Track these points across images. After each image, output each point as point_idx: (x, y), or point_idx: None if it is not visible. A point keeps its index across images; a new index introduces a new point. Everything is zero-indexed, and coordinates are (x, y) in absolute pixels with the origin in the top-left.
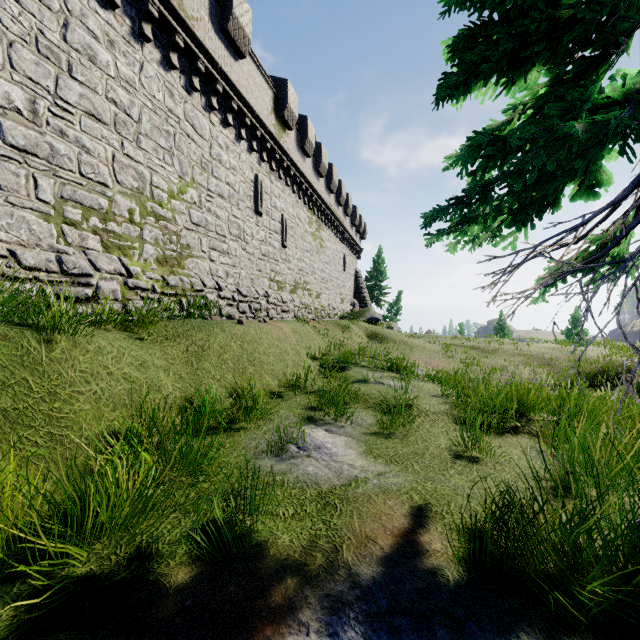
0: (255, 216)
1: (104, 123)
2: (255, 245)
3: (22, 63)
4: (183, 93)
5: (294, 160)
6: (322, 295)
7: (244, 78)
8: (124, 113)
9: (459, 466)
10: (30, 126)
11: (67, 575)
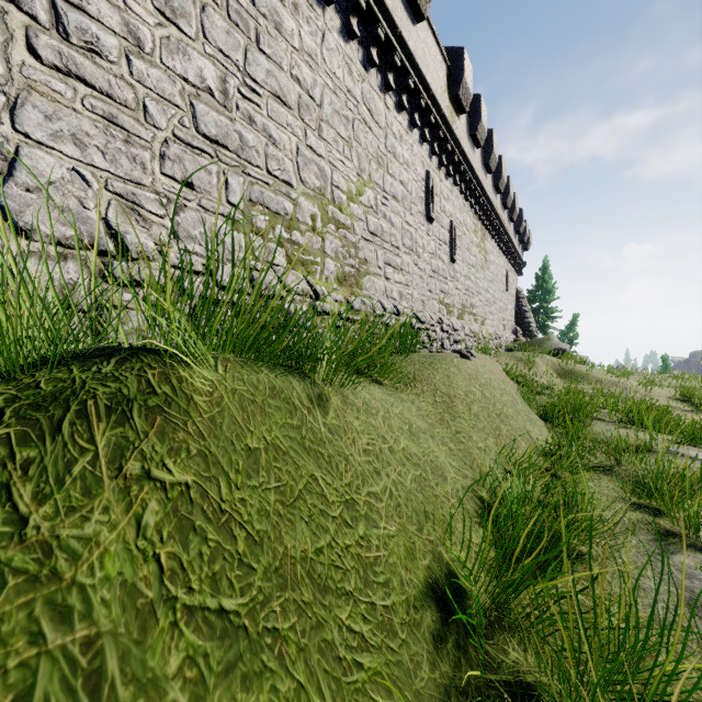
0: (426, 223)
1: (288, 107)
2: (426, 259)
3: (213, 32)
4: (360, 70)
5: (465, 151)
6: (486, 321)
7: (420, 47)
8: (307, 95)
9: None
10: (221, 111)
11: None
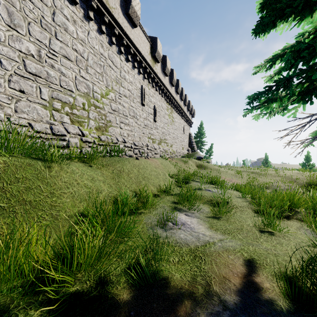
0: (141, 106)
1: (71, 61)
2: (141, 120)
3: (34, 32)
4: (107, 45)
5: (160, 78)
6: (173, 145)
7: (136, 37)
8: (80, 56)
9: (264, 237)
10: (38, 63)
11: (65, 291)
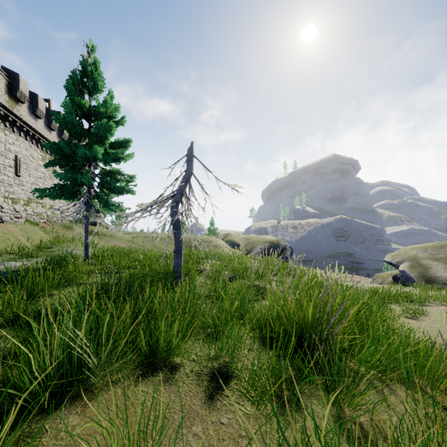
0: None
1: None
2: None
3: None
4: None
5: (27, 121)
6: (56, 207)
7: None
8: None
9: None
10: None
11: None
